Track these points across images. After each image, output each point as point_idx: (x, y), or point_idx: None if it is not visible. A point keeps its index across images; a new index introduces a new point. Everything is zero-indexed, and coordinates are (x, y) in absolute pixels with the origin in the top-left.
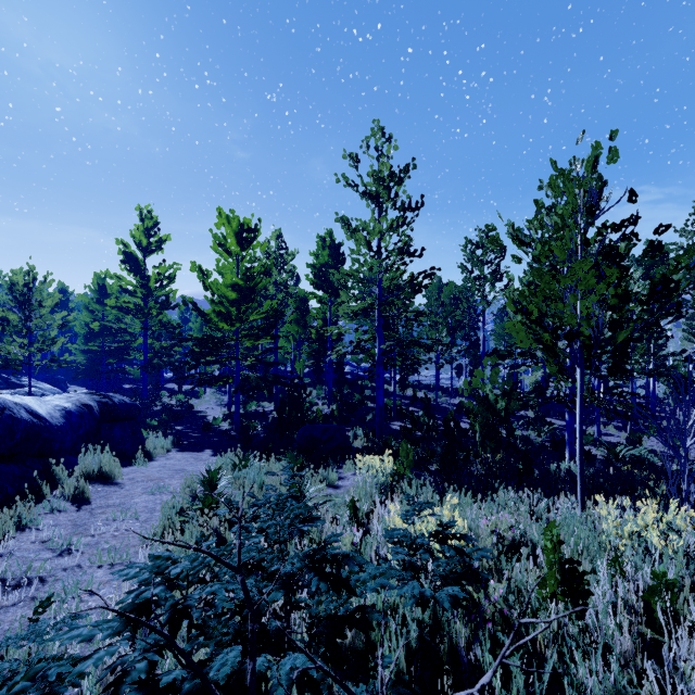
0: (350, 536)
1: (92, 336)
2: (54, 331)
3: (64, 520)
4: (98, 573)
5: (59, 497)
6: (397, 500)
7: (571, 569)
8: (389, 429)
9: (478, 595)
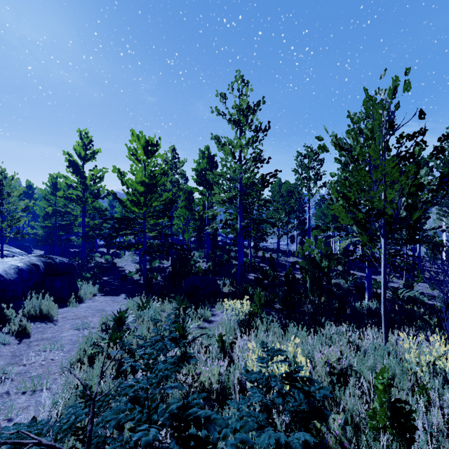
0: (217, 366)
1: (48, 216)
2: (19, 213)
3: (6, 352)
4: (20, 399)
5: (6, 333)
6: (253, 334)
7: (399, 407)
8: (247, 279)
9: (321, 427)
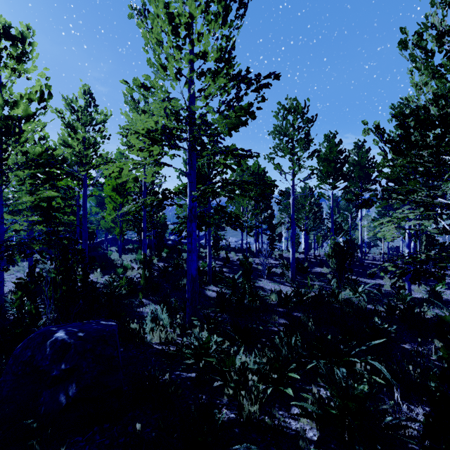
0: None
1: None
2: None
3: None
4: None
5: None
6: None
7: None
8: (204, 297)
9: None
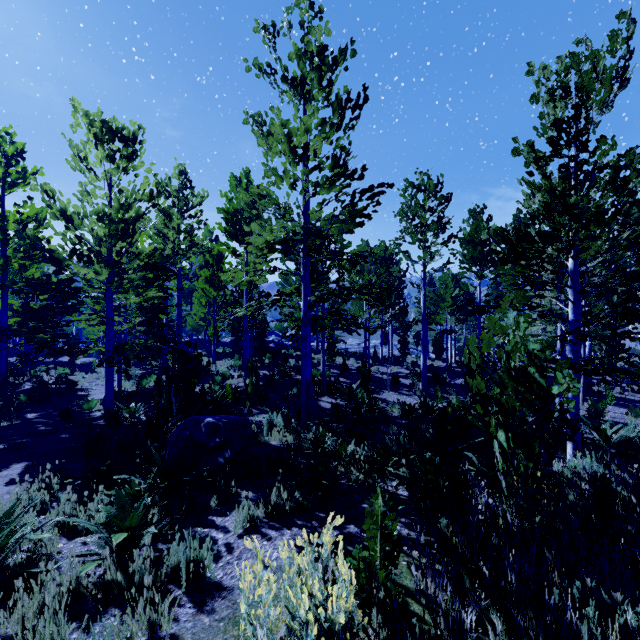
0: None
1: None
2: None
3: None
4: None
5: None
6: None
7: None
8: (317, 408)
9: None
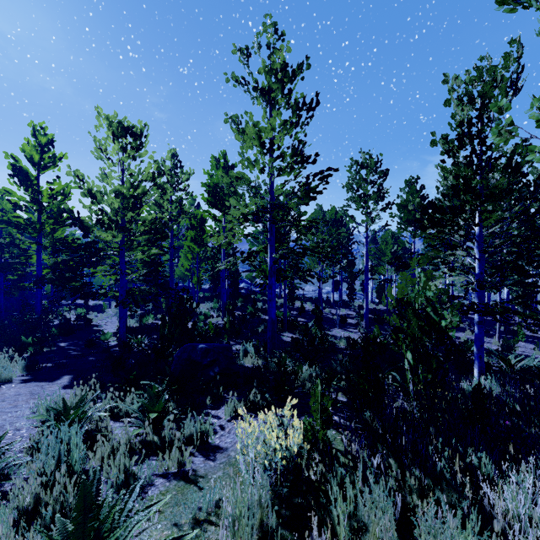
0: None
1: None
2: None
3: None
4: None
5: None
6: None
7: None
8: (280, 341)
9: None
